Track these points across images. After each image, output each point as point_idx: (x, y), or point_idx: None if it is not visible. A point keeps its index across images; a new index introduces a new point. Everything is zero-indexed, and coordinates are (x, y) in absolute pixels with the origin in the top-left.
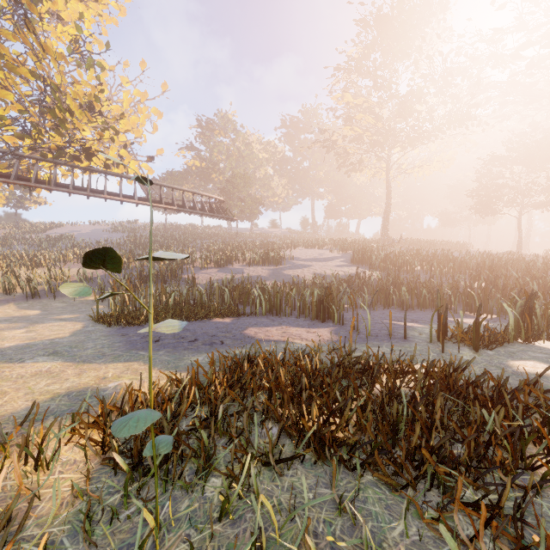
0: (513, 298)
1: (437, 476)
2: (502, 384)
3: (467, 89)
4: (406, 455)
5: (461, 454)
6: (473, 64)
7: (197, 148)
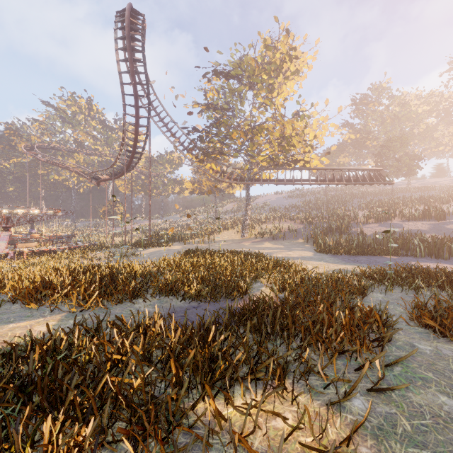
0: None
1: None
2: None
3: None
4: None
5: None
6: None
7: (351, 123)
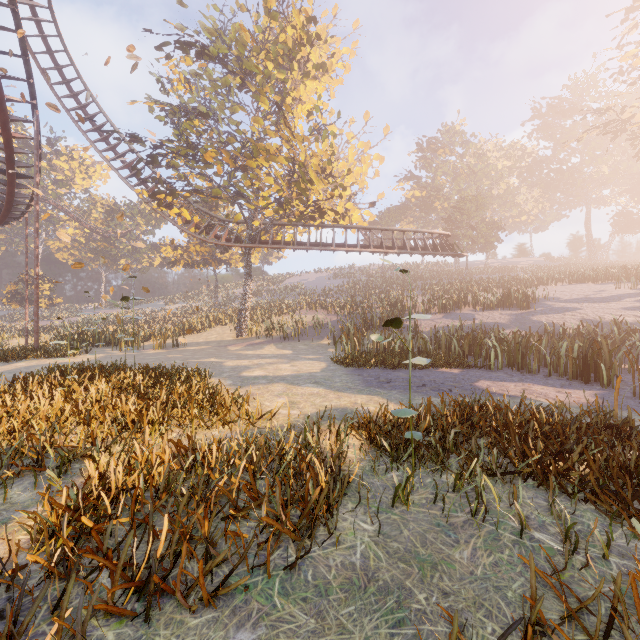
0: None
1: None
2: None
3: None
4: (635, 495)
5: None
6: None
7: (416, 176)
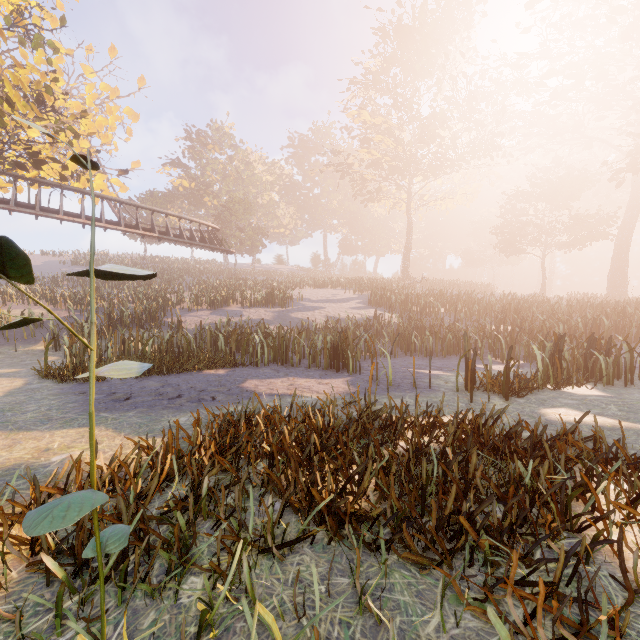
0: (541, 342)
1: (477, 549)
2: (540, 434)
3: (492, 117)
4: (440, 525)
5: (500, 518)
6: (498, 89)
7: (185, 164)
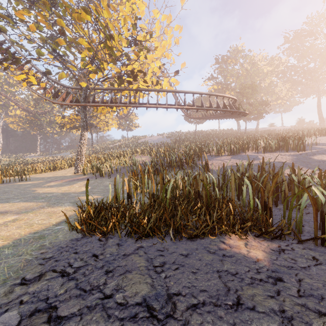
0: None
1: None
2: None
3: None
4: None
5: None
6: None
7: (215, 77)
